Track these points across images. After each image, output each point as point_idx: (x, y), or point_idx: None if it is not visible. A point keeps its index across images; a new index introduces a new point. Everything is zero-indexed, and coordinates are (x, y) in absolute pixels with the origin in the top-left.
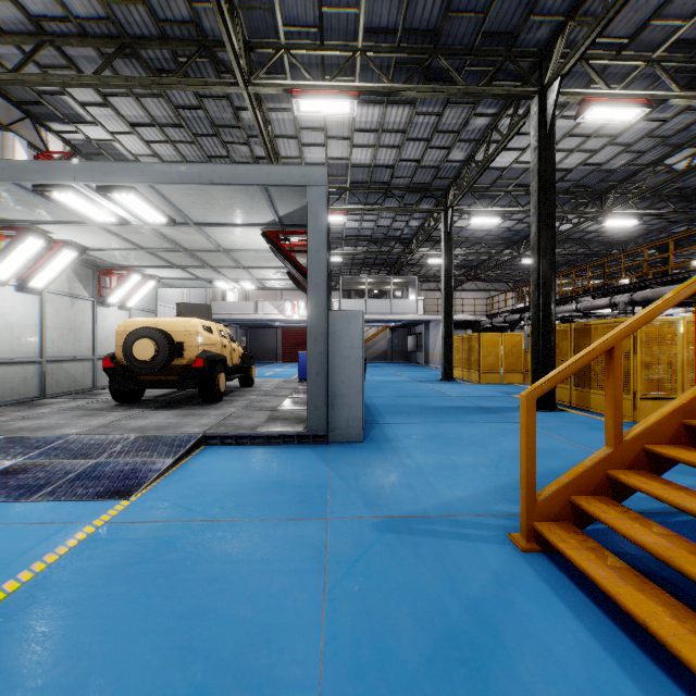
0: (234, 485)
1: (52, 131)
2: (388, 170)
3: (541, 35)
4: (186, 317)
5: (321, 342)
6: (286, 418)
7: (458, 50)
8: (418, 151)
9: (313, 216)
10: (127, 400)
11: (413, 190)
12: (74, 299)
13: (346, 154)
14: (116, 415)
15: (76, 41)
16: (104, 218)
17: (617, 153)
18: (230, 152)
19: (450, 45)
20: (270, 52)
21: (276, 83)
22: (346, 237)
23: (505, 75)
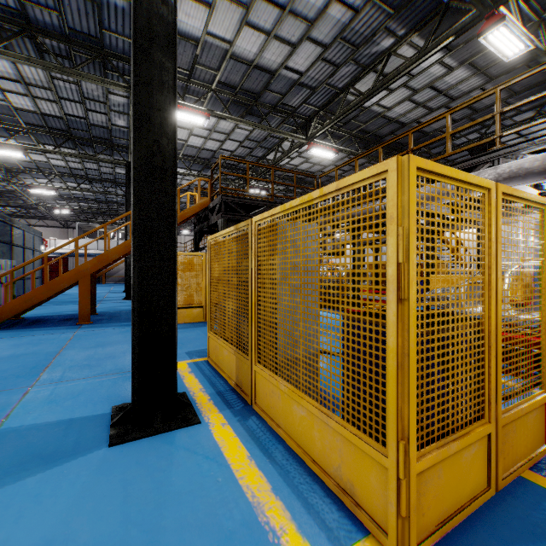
0: None
1: None
2: (82, 170)
3: (123, 142)
4: None
5: None
6: None
7: (85, 138)
8: (95, 166)
9: None
10: None
11: (105, 182)
12: None
13: (46, 160)
14: None
15: None
16: None
17: (205, 183)
18: None
19: (80, 136)
20: None
21: None
22: (76, 197)
23: (118, 149)
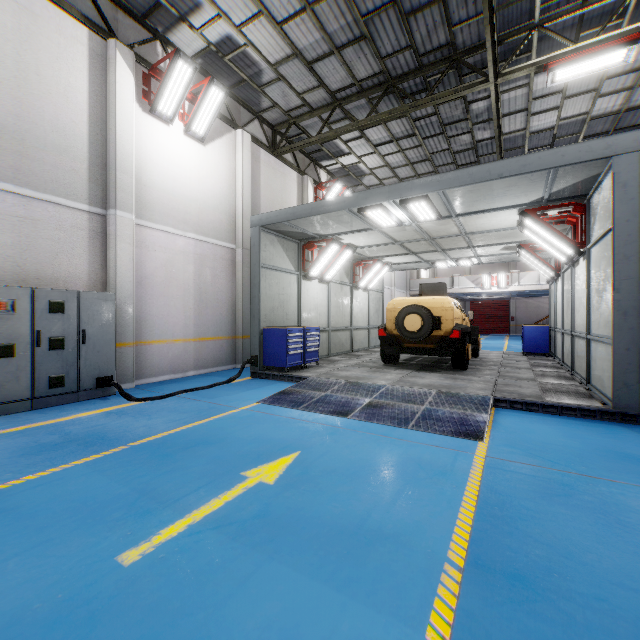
0: (572, 448)
1: (322, 167)
2: None
3: None
4: (427, 295)
5: (631, 316)
6: (562, 391)
7: None
8: None
9: (620, 186)
10: (391, 362)
11: None
12: (342, 285)
13: (585, 109)
14: (397, 373)
15: (355, 98)
16: (388, 223)
17: None
18: (450, 145)
19: None
20: (519, 37)
21: (528, 64)
22: None
23: None
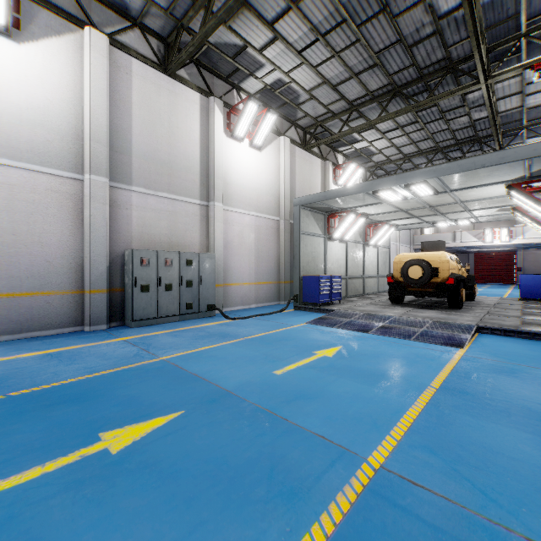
0: (529, 355)
1: (339, 152)
2: None
3: None
4: (428, 250)
5: None
6: (539, 324)
7: None
8: None
9: None
10: (397, 302)
11: None
12: (356, 244)
13: None
14: (402, 309)
15: (368, 103)
16: (395, 198)
17: None
18: (449, 125)
19: None
20: (507, 45)
21: (514, 66)
22: None
23: None
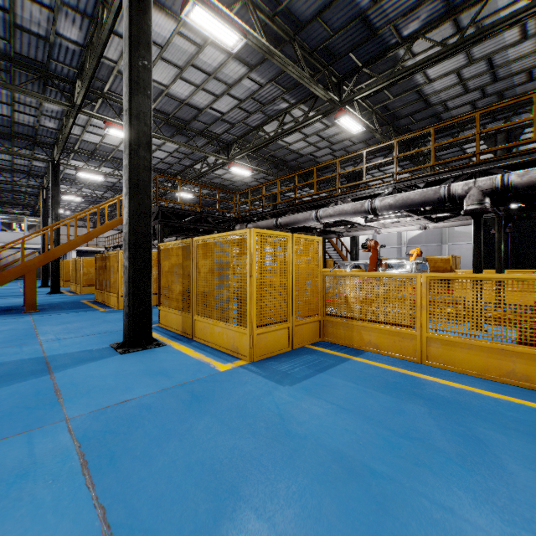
0: None
1: None
2: None
3: (49, 140)
4: None
5: None
6: None
7: (5, 133)
8: (8, 157)
9: None
10: None
11: (18, 172)
12: None
13: None
14: None
15: None
16: None
17: None
18: None
19: None
20: None
21: None
22: None
23: (42, 146)
